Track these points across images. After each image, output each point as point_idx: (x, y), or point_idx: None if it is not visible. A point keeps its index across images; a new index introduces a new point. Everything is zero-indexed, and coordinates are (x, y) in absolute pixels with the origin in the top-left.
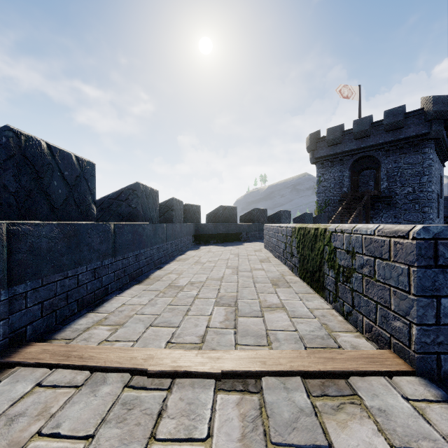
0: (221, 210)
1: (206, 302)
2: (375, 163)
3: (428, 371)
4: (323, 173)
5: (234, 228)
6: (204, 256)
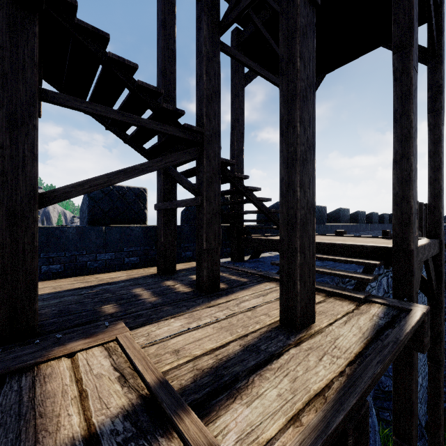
0: None
1: None
2: None
3: None
4: None
5: None
6: None
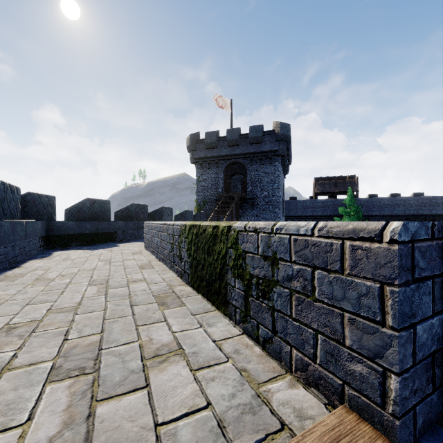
0: (88, 204)
1: (30, 376)
2: (243, 169)
3: (407, 439)
4: (201, 173)
5: (106, 226)
6: (56, 267)
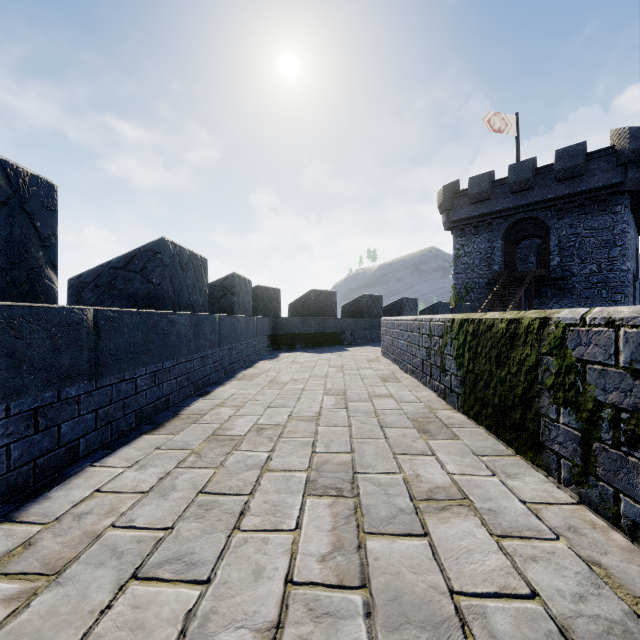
0: (313, 296)
1: (287, 482)
2: (541, 229)
3: None
4: (462, 243)
5: (332, 325)
6: (286, 370)
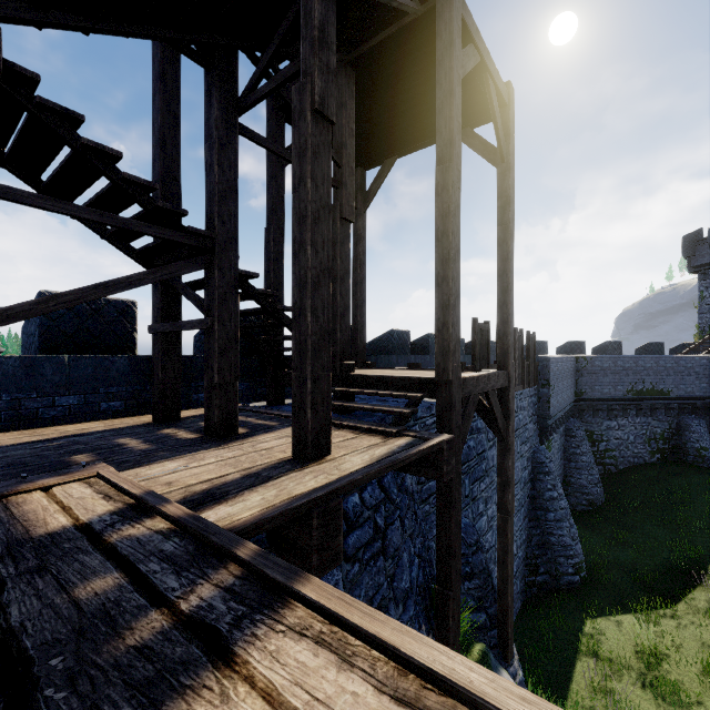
0: None
1: None
2: None
3: None
4: (706, 286)
5: None
6: None
